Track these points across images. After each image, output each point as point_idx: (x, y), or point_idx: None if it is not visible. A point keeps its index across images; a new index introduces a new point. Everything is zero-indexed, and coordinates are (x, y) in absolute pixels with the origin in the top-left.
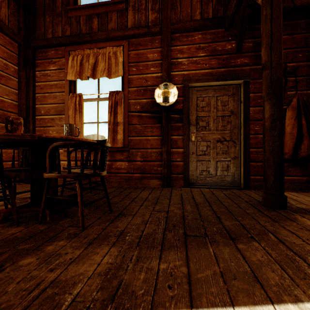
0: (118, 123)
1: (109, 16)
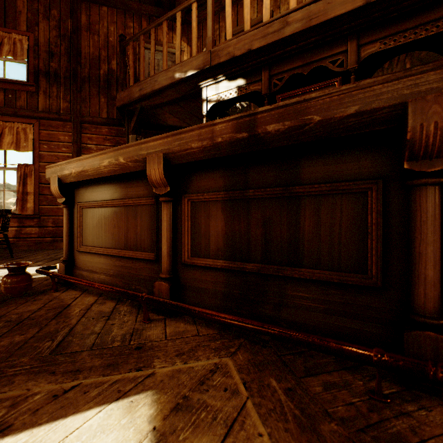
0: (28, 193)
1: (18, 94)
